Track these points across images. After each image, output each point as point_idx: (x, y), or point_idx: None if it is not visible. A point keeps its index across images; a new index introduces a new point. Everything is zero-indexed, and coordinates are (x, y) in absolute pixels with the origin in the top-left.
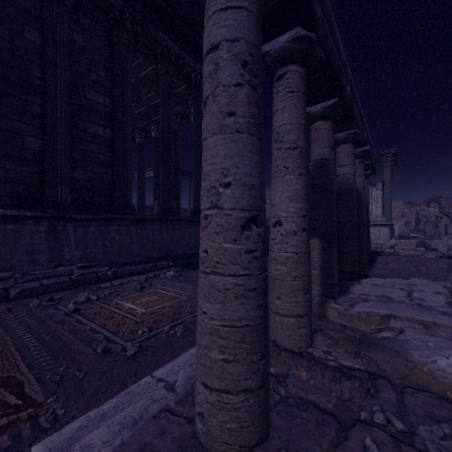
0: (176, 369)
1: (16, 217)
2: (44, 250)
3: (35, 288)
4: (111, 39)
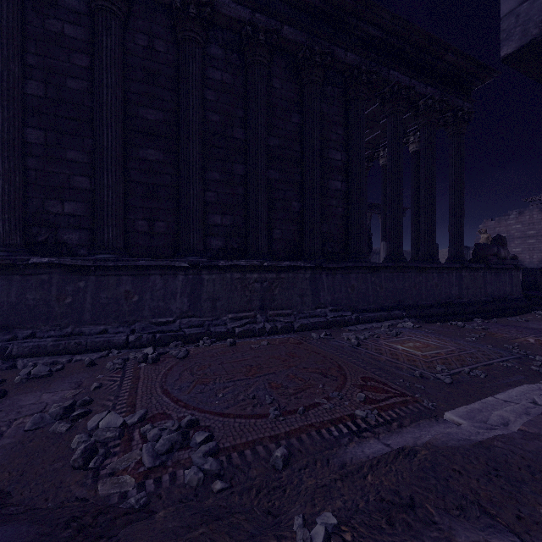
0: (516, 398)
1: (294, 267)
2: (309, 294)
3: (307, 324)
4: (346, 96)
